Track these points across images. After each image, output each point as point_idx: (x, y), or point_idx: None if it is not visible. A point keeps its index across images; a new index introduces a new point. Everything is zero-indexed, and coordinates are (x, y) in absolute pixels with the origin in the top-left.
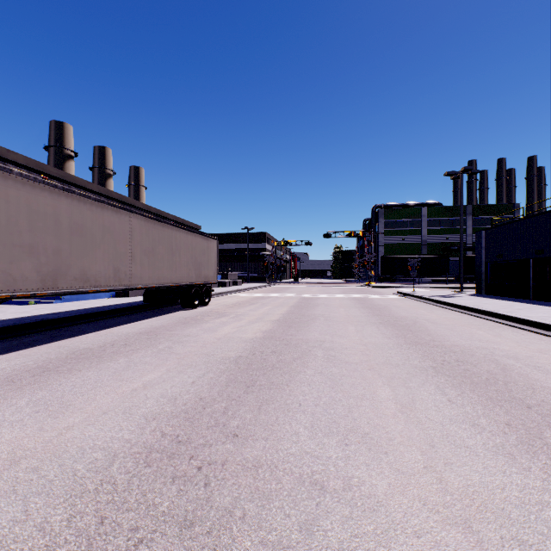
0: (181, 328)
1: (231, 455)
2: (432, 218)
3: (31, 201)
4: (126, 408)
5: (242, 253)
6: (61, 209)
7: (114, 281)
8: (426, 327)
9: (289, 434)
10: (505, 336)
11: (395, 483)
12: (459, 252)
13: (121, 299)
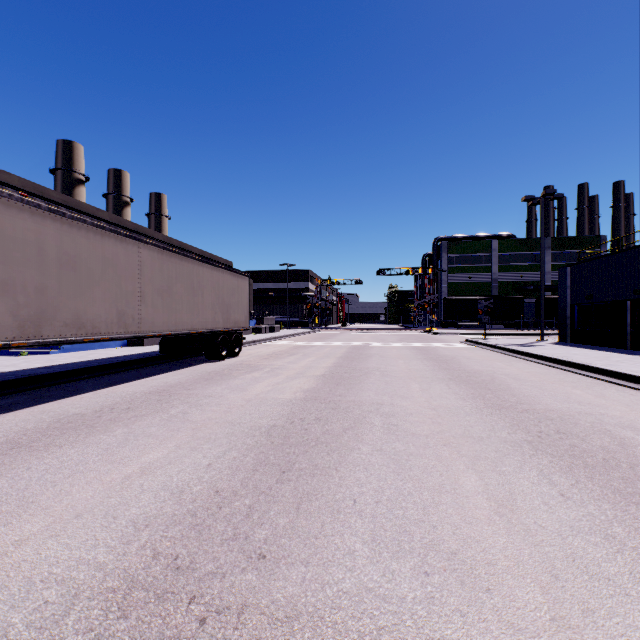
0: (202, 386)
1: (252, 595)
2: (504, 252)
3: (4, 224)
4: (111, 507)
5: (281, 294)
6: (46, 236)
7: (117, 328)
8: (508, 385)
9: (341, 553)
10: (610, 396)
11: None
12: (535, 293)
13: (134, 348)
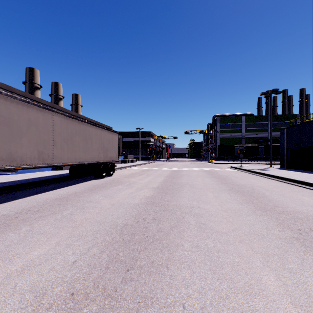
0: (88, 194)
1: None
2: (248, 122)
3: None
4: None
5: (136, 143)
6: None
7: (38, 161)
8: (263, 193)
9: None
10: None
11: None
12: (264, 143)
13: (57, 171)
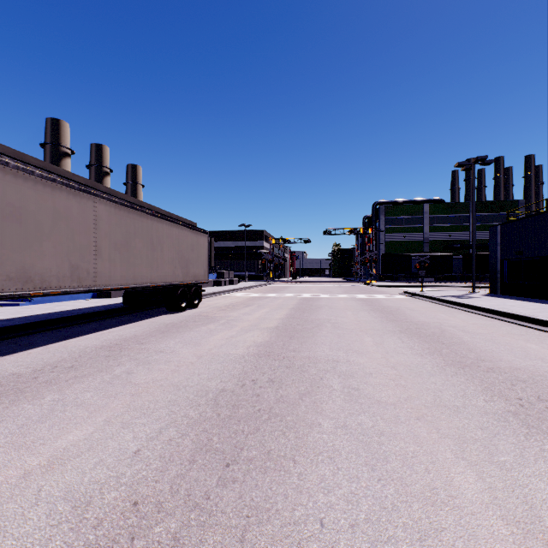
0: (156, 339)
1: None
2: (434, 215)
3: None
4: None
5: (239, 251)
6: None
7: (70, 282)
8: (460, 338)
9: None
10: None
11: None
12: (462, 250)
13: (102, 300)
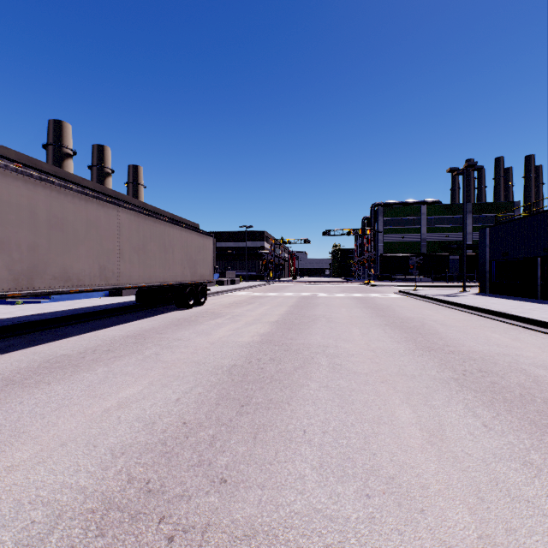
0: (172, 331)
1: (215, 515)
2: (432, 216)
3: (1, 190)
4: (91, 437)
5: (240, 251)
6: (38, 201)
7: (99, 280)
8: (436, 329)
9: (292, 478)
10: (524, 340)
11: None
12: (459, 251)
13: (114, 298)
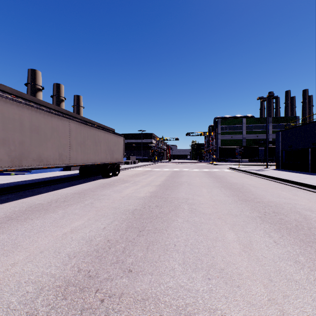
0: (100, 190)
1: (126, 289)
2: (249, 124)
3: (4, 111)
4: (57, 248)
5: (138, 145)
6: (24, 116)
7: (59, 161)
8: (250, 189)
9: (168, 269)
10: (300, 195)
11: (249, 315)
12: (264, 144)
13: (66, 172)
